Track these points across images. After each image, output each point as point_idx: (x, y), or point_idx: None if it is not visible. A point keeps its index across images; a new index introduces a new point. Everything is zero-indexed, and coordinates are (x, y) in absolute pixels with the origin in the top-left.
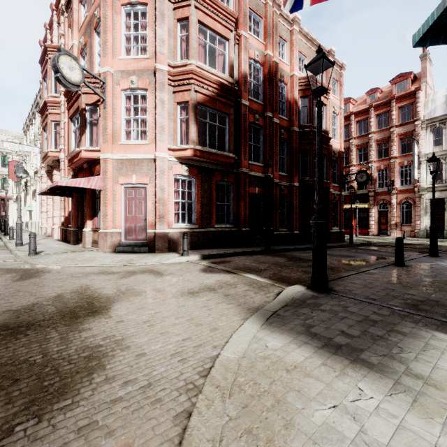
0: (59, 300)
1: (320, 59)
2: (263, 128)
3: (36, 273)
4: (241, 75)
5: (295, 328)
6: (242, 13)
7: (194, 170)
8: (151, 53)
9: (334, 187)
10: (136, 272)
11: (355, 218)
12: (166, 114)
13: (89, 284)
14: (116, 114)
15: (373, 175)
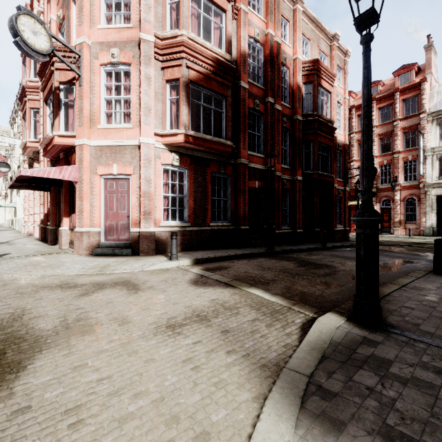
0: None
1: None
2: (264, 116)
3: None
4: (239, 53)
5: None
6: None
7: (186, 159)
8: (136, 21)
9: (339, 182)
10: (105, 285)
11: None
12: (153, 92)
13: (28, 308)
14: (95, 93)
15: None
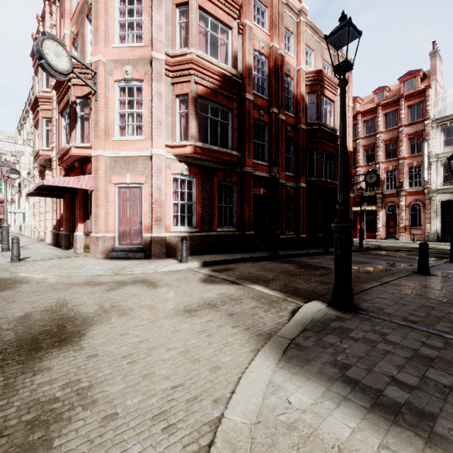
0: (23, 322)
1: (345, 27)
2: (268, 125)
3: (12, 284)
4: (245, 67)
5: (325, 370)
6: (246, 1)
7: (194, 168)
8: (148, 41)
9: None
10: (127, 283)
11: (362, 221)
12: (164, 107)
13: (68, 299)
14: (109, 108)
15: (381, 177)
